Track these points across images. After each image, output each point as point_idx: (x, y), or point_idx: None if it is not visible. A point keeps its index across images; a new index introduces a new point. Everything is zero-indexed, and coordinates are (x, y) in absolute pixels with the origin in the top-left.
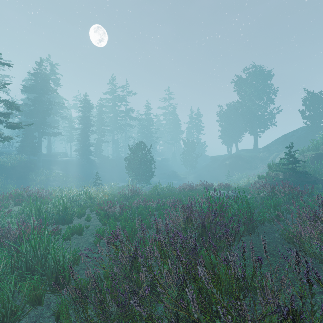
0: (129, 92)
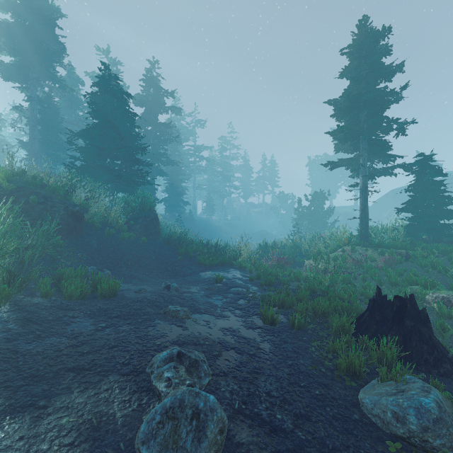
0: (199, 122)
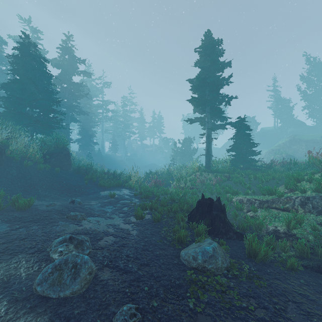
0: (106, 84)
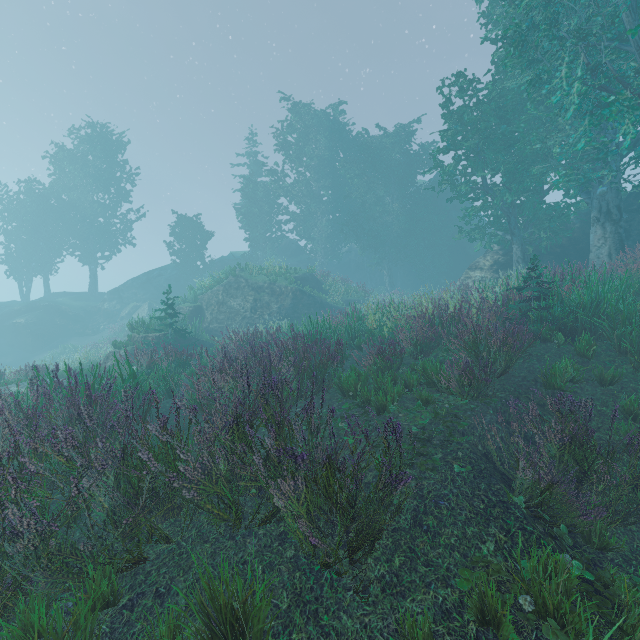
0: None
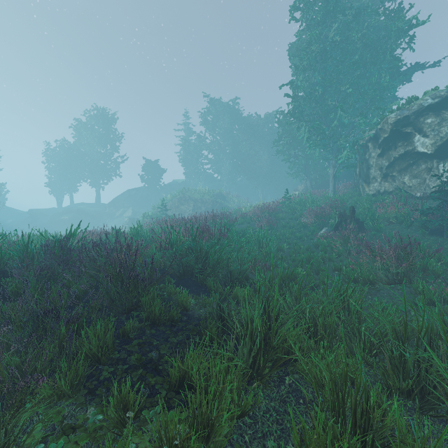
0: None
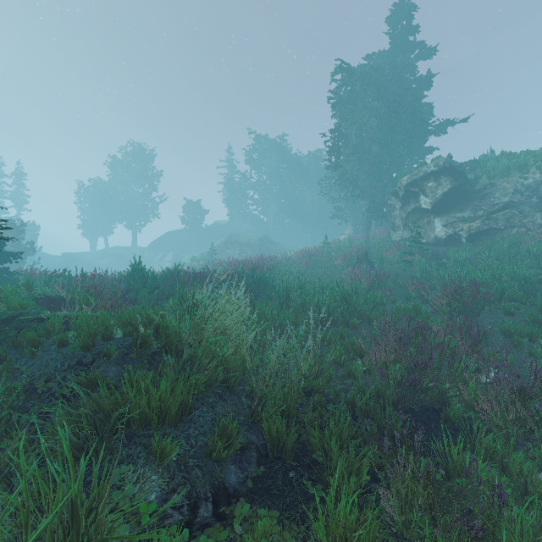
0: None
